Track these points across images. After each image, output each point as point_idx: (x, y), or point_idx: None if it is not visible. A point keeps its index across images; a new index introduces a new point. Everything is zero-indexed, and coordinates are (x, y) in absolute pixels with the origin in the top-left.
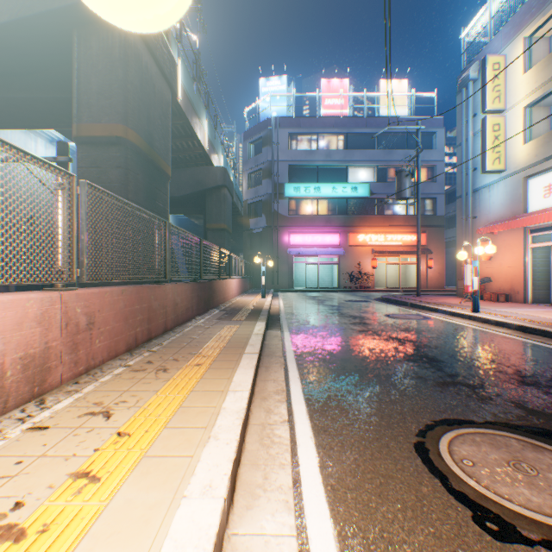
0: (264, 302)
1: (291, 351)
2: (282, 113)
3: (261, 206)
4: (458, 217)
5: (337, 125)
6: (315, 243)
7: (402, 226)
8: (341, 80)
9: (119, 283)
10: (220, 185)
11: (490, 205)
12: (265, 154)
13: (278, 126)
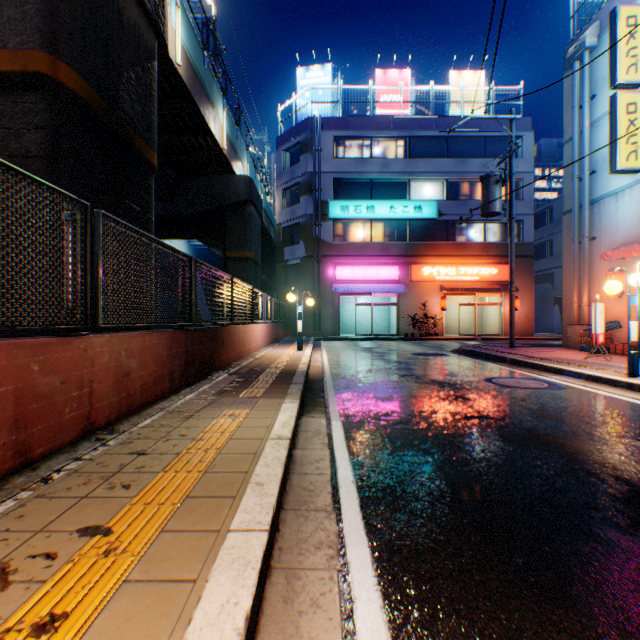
0: (300, 357)
1: (351, 486)
2: (325, 112)
3: (299, 231)
4: (565, 240)
5: (396, 127)
6: (367, 278)
7: (479, 256)
8: (401, 71)
9: (42, 332)
10: (244, 199)
11: (618, 220)
12: (303, 164)
13: (320, 127)
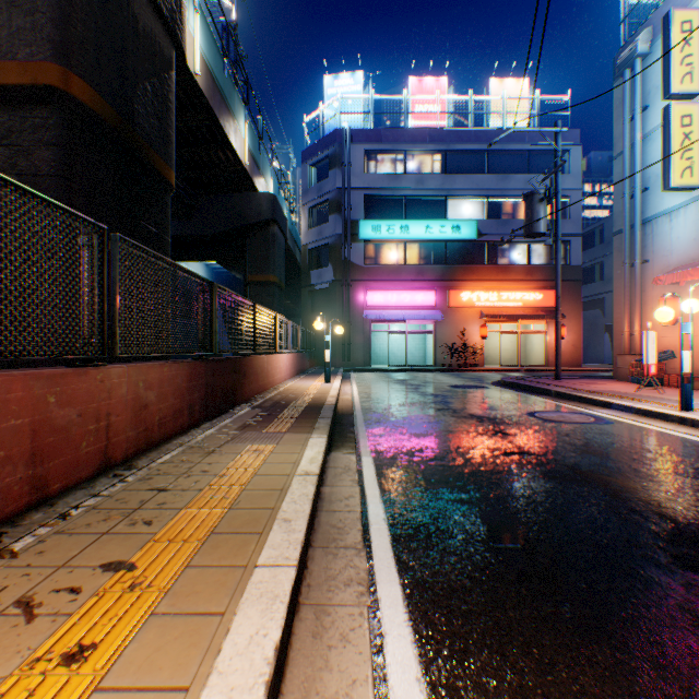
0: (328, 390)
1: (382, 523)
2: (356, 123)
3: (327, 253)
4: (616, 263)
5: (432, 139)
6: (401, 304)
7: (522, 280)
8: (438, 79)
9: (53, 362)
10: (267, 218)
11: (672, 242)
12: (332, 180)
13: (350, 140)
